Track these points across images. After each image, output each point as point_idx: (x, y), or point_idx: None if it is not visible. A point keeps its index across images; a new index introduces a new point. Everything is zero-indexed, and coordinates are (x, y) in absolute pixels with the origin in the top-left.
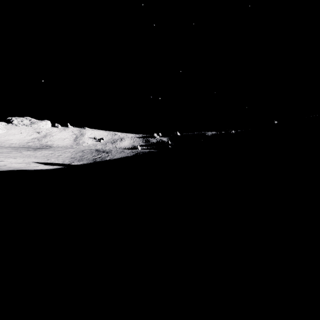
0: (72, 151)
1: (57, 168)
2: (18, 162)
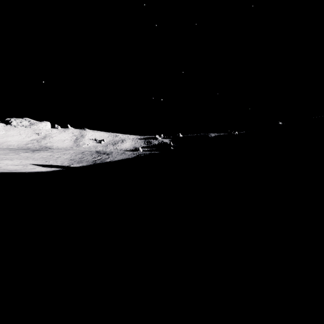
0: (72, 152)
1: (55, 170)
2: (15, 164)
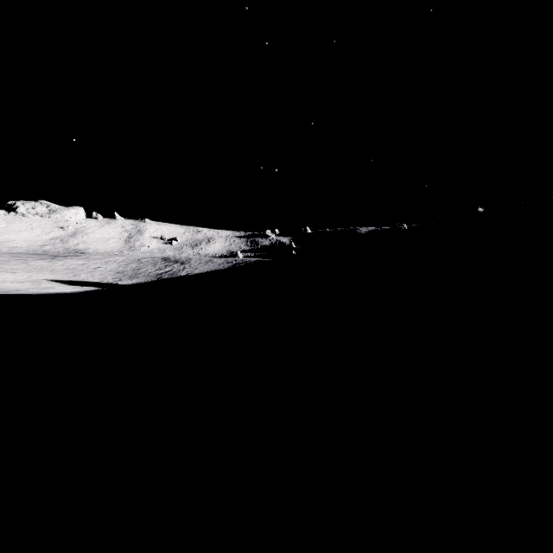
0: (120, 260)
1: (88, 290)
2: (19, 279)
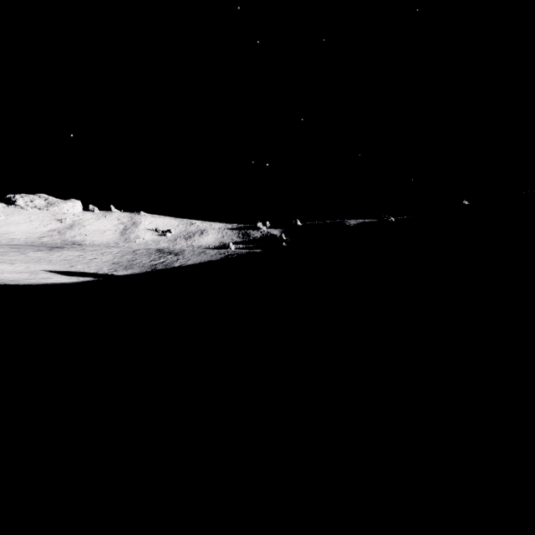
0: (116, 251)
1: (84, 281)
2: (17, 270)
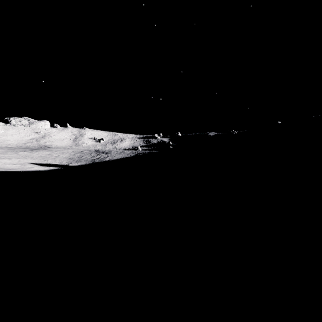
0: (71, 151)
1: (53, 169)
2: (13, 163)
